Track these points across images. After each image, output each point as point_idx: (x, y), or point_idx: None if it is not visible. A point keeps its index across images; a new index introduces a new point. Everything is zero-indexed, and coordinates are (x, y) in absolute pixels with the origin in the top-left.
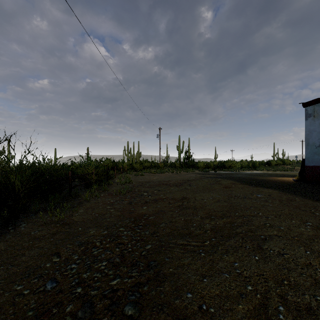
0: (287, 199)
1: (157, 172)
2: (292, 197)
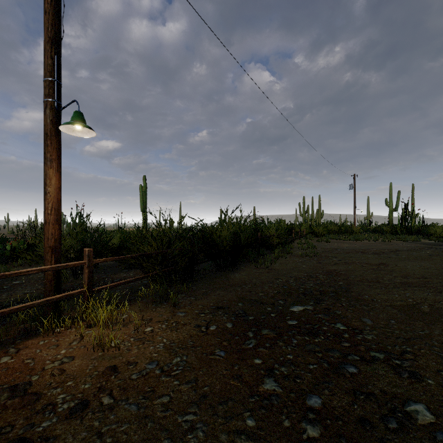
0: None
1: (349, 238)
2: None
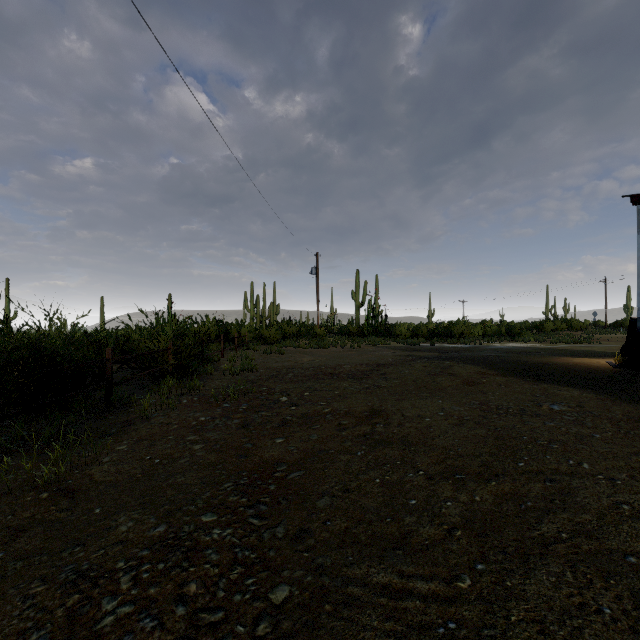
0: (627, 418)
1: (311, 345)
2: (635, 411)
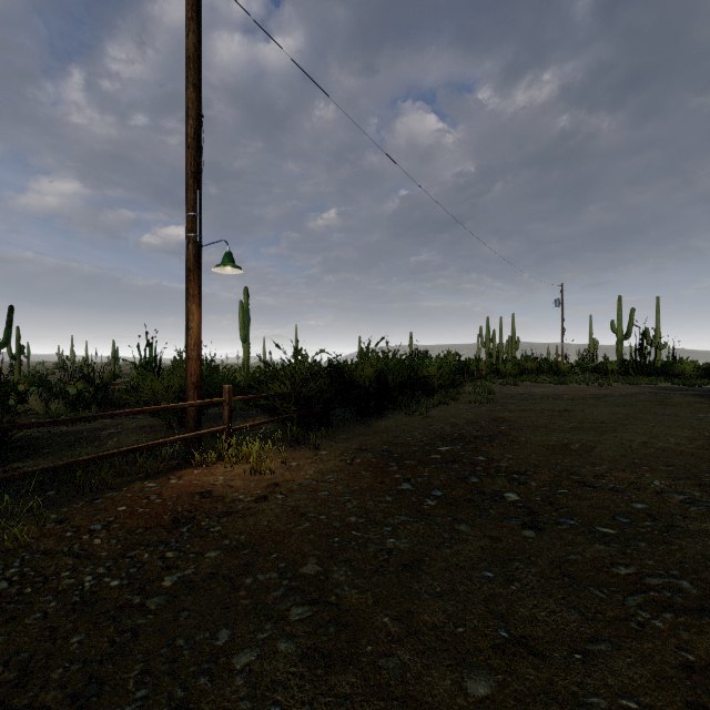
0: None
1: (550, 381)
2: None
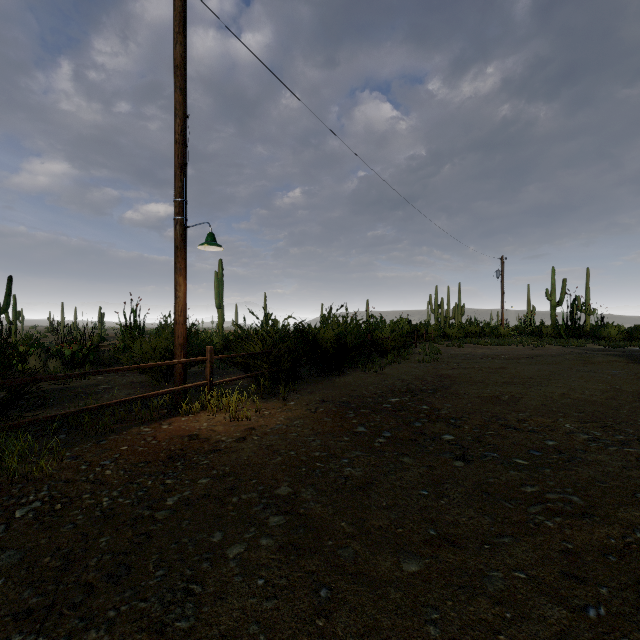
0: None
1: (490, 343)
2: None
